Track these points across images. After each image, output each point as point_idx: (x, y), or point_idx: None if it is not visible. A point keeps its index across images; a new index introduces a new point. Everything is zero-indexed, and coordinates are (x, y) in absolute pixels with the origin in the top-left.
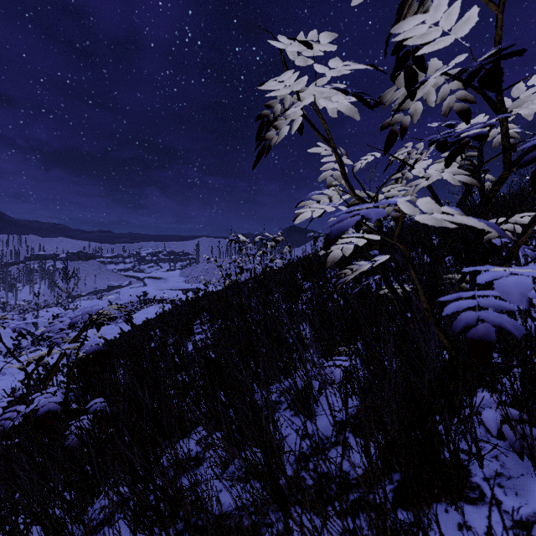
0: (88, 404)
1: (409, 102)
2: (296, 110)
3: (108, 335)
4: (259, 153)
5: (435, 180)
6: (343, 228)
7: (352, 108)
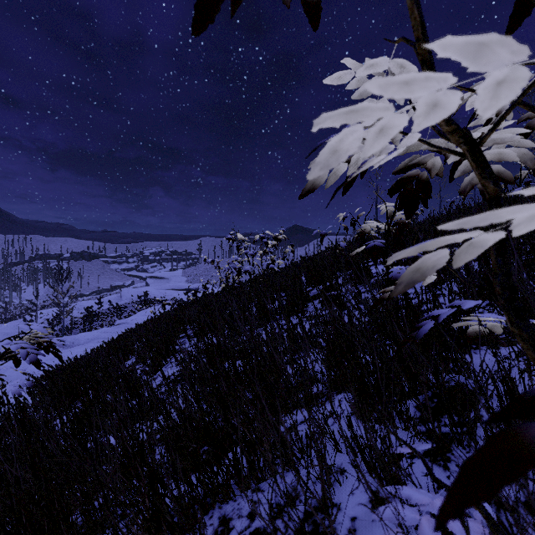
0: None
1: None
2: None
3: (102, 339)
4: None
5: None
6: None
7: None
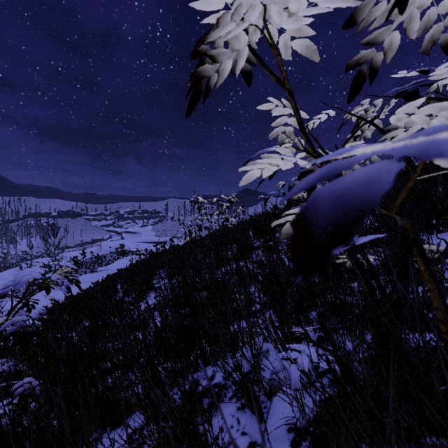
0: (14, 386)
1: (385, 32)
2: (239, 31)
3: (87, 282)
4: (193, 96)
5: (414, 132)
6: (354, 194)
7: (310, 46)
